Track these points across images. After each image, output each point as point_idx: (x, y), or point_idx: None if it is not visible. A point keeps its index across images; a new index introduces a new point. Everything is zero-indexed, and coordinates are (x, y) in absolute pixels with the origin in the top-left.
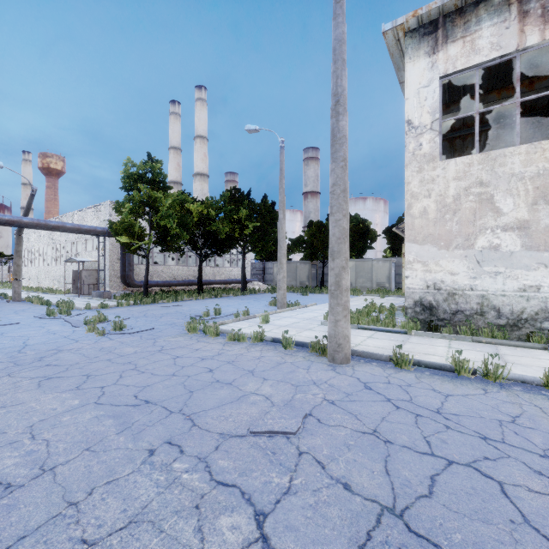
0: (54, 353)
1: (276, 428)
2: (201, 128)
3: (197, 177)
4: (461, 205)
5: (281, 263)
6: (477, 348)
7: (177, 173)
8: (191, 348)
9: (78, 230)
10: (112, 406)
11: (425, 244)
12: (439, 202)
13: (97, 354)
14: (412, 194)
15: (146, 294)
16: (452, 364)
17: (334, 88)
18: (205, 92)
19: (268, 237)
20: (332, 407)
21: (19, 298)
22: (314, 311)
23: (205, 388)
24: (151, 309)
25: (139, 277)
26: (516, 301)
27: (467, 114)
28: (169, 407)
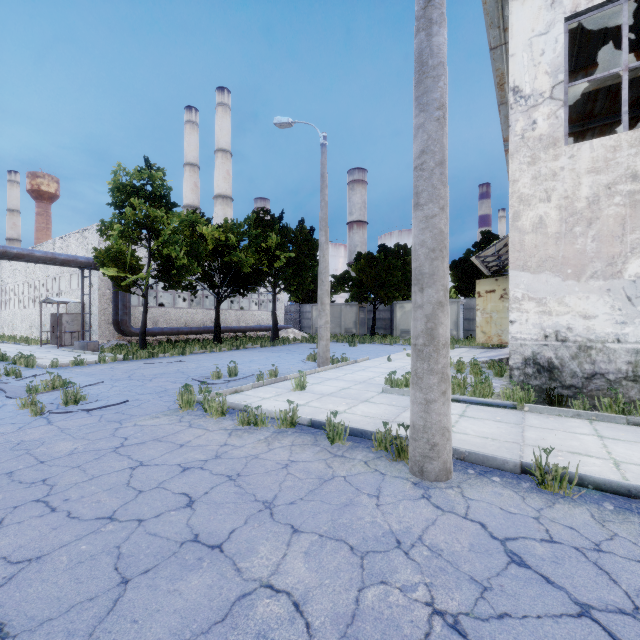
0: None
1: None
2: (223, 139)
3: (218, 199)
4: (601, 211)
5: (323, 304)
6: None
7: (194, 196)
8: (173, 442)
9: (52, 260)
10: None
11: (542, 273)
12: (564, 207)
13: None
14: (520, 197)
15: (143, 345)
16: None
17: None
18: (228, 95)
19: (306, 272)
20: None
21: None
22: (368, 370)
23: (160, 565)
24: (144, 366)
25: (139, 323)
26: None
27: (608, 72)
28: None
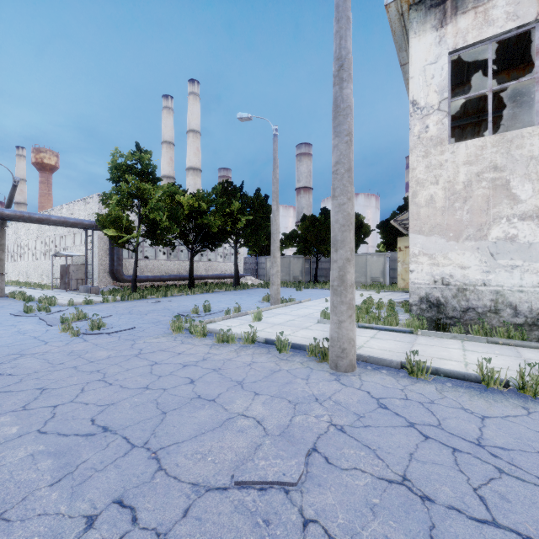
0: (14, 359)
1: (270, 475)
2: (193, 122)
3: (190, 171)
4: (473, 192)
5: (275, 257)
6: (495, 351)
7: (170, 168)
8: (173, 352)
9: (64, 223)
10: (58, 436)
11: (432, 236)
12: (448, 189)
13: (63, 360)
14: (417, 181)
15: (134, 289)
16: (478, 374)
17: (338, 51)
18: (198, 86)
19: (261, 231)
20: (342, 436)
21: (2, 293)
22: (309, 307)
23: (182, 407)
24: (138, 305)
25: (129, 272)
26: (536, 298)
27: (478, 92)
28: (132, 437)
